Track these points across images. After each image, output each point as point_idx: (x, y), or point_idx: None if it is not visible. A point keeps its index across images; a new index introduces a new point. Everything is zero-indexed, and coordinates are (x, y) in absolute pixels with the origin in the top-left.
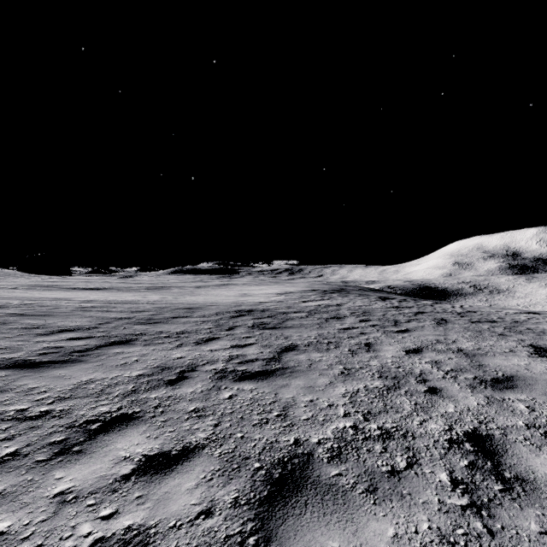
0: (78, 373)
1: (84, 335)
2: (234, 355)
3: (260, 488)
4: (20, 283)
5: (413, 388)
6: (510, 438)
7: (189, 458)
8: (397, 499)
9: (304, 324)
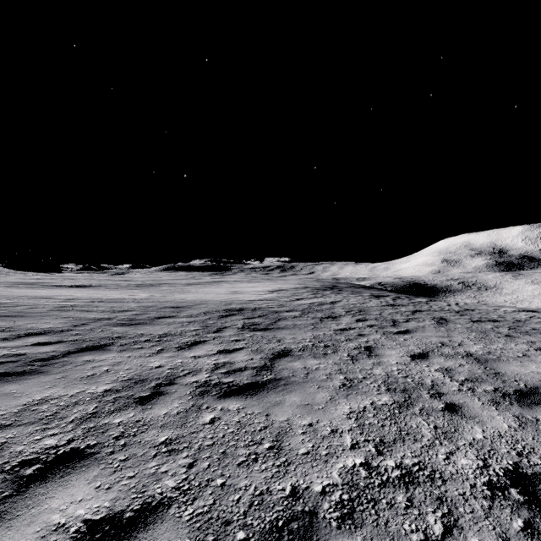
0: (32, 388)
1: (53, 339)
2: (220, 362)
3: None
4: (4, 280)
5: (428, 405)
6: None
7: (147, 525)
8: None
9: (298, 324)
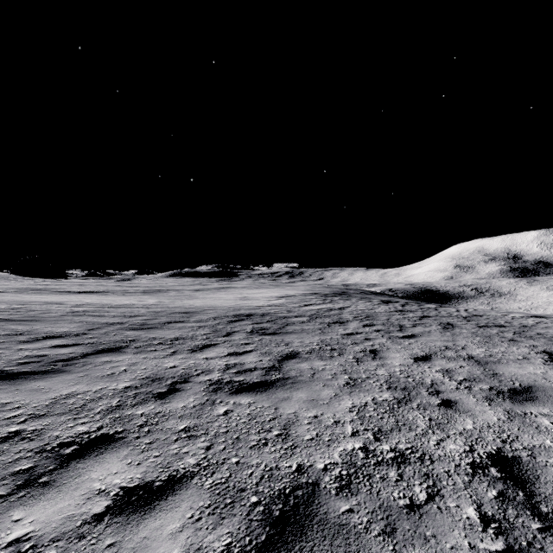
0: (58, 385)
1: (71, 342)
2: (231, 363)
3: (257, 530)
4: (12, 286)
5: (425, 401)
6: (540, 460)
7: (174, 491)
8: (420, 544)
9: (306, 329)
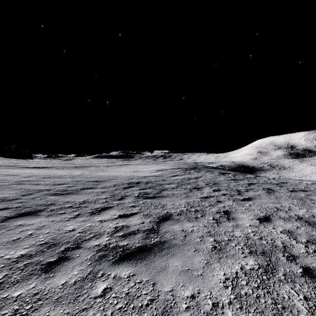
0: None
1: (2, 206)
2: (119, 226)
3: None
4: None
5: (288, 269)
6: None
7: None
8: None
9: (175, 193)
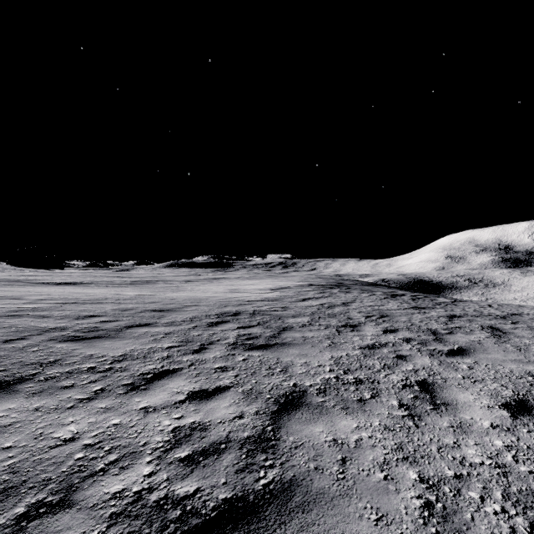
0: None
1: None
2: (185, 426)
3: None
4: None
5: None
6: None
7: None
8: None
9: (309, 337)
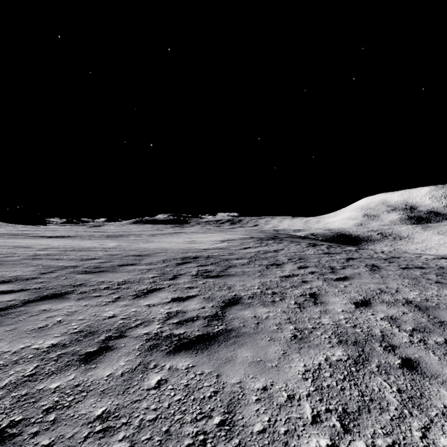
0: None
1: (17, 287)
2: (173, 311)
3: None
4: None
5: (383, 360)
6: None
7: None
8: None
9: (246, 271)
